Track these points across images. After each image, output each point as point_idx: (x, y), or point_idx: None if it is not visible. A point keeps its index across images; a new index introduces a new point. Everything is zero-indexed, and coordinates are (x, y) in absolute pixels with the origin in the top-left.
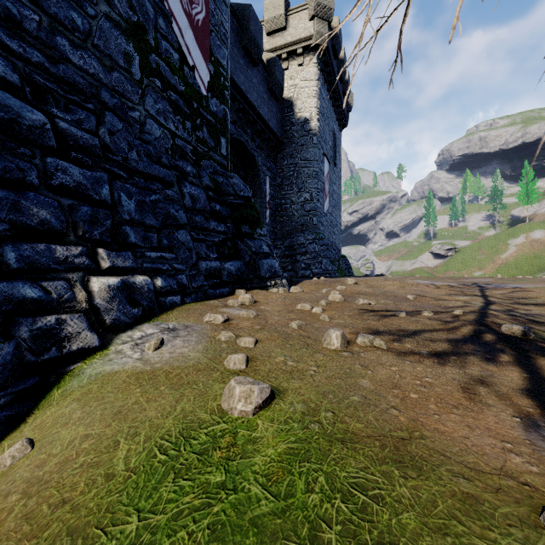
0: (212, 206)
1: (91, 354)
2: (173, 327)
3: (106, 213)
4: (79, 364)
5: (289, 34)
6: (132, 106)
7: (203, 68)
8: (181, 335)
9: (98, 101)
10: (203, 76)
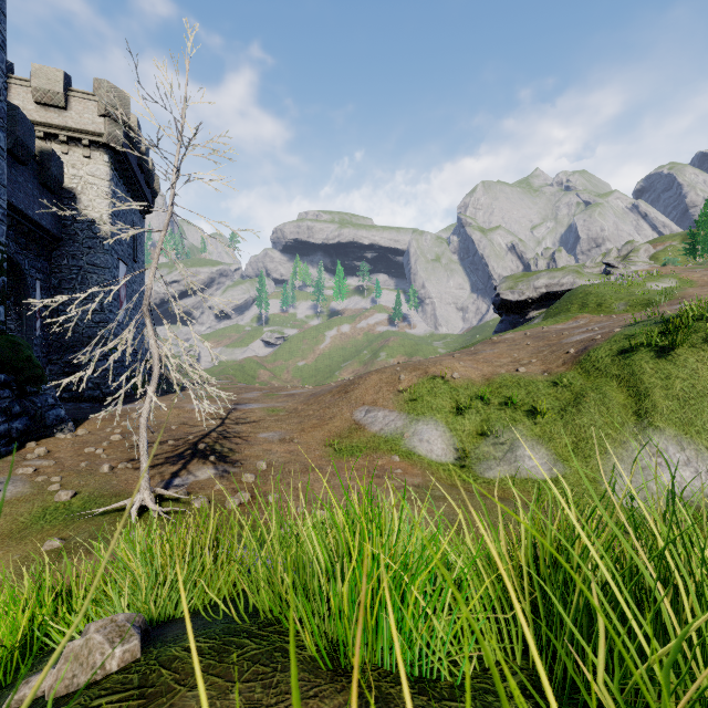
0: None
1: None
2: None
3: None
4: None
5: (70, 117)
6: None
7: None
8: (10, 484)
9: None
10: None
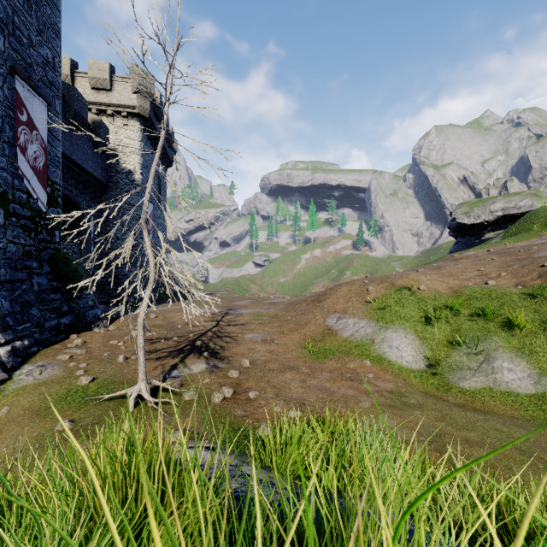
0: (52, 284)
1: (5, 382)
2: (42, 364)
3: None
4: (1, 386)
5: (114, 96)
6: None
7: (43, 195)
8: (50, 367)
9: None
10: (44, 199)
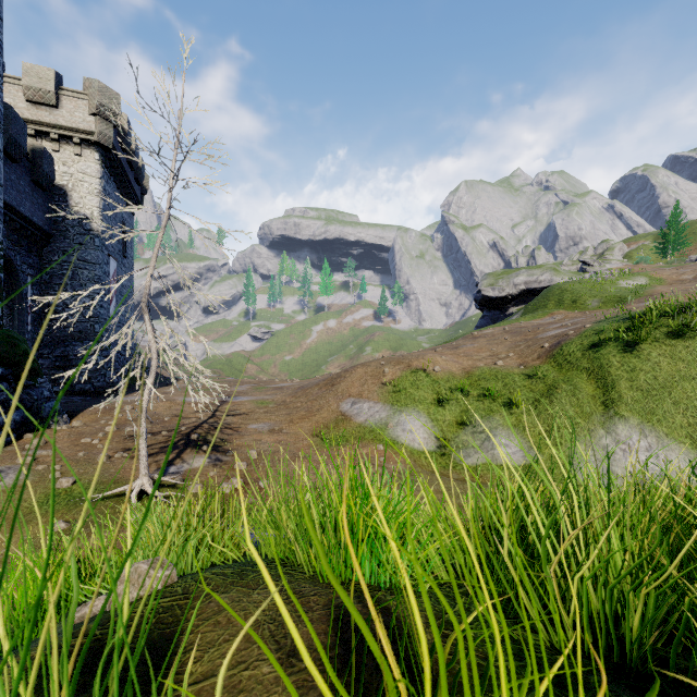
0: None
1: None
2: None
3: None
4: None
5: (61, 115)
6: None
7: None
8: (11, 472)
9: None
10: None
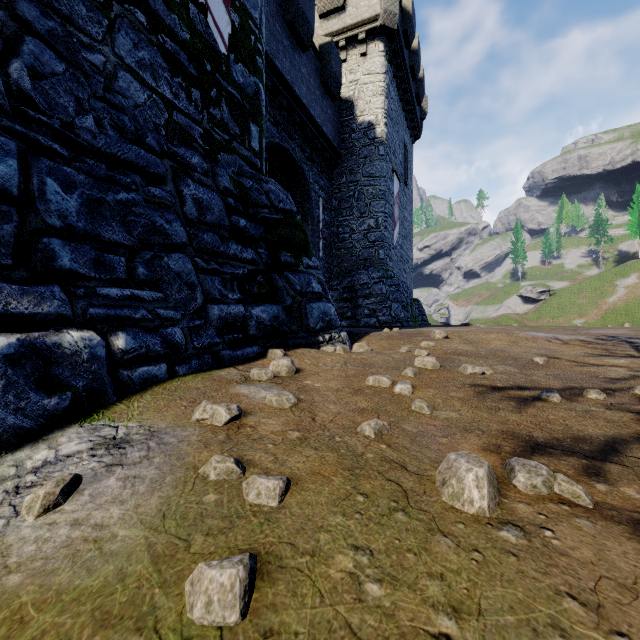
0: (233, 220)
1: None
2: (124, 435)
3: (4, 210)
4: None
5: (348, 15)
6: (89, 42)
7: (220, 12)
8: (128, 462)
9: (11, 16)
10: (222, 24)
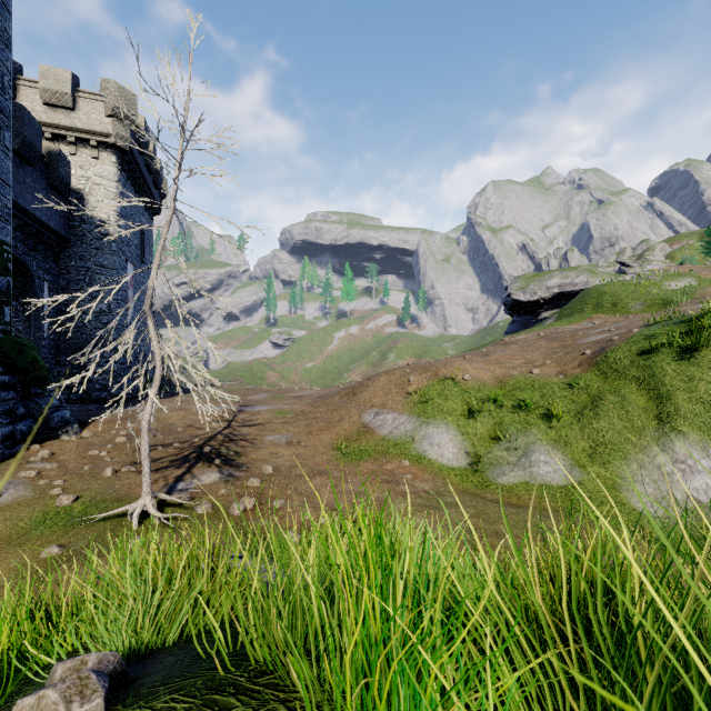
0: (2, 379)
1: None
2: None
3: None
4: None
5: (78, 118)
6: None
7: None
8: (11, 487)
9: None
10: None
